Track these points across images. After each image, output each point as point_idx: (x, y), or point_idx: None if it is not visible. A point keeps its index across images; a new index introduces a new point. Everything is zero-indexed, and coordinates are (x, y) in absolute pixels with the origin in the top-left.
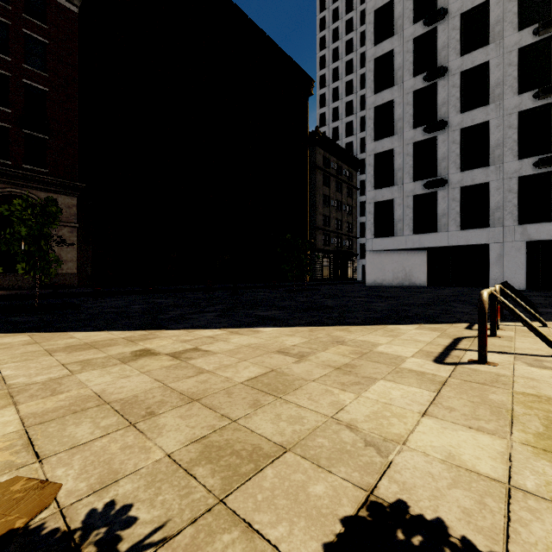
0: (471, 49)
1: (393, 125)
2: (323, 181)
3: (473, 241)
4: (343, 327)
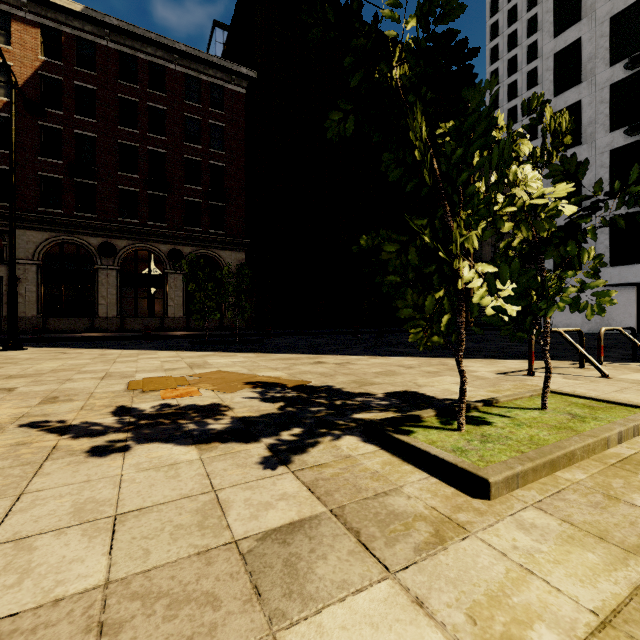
0: None
1: (581, 131)
2: None
3: None
4: None
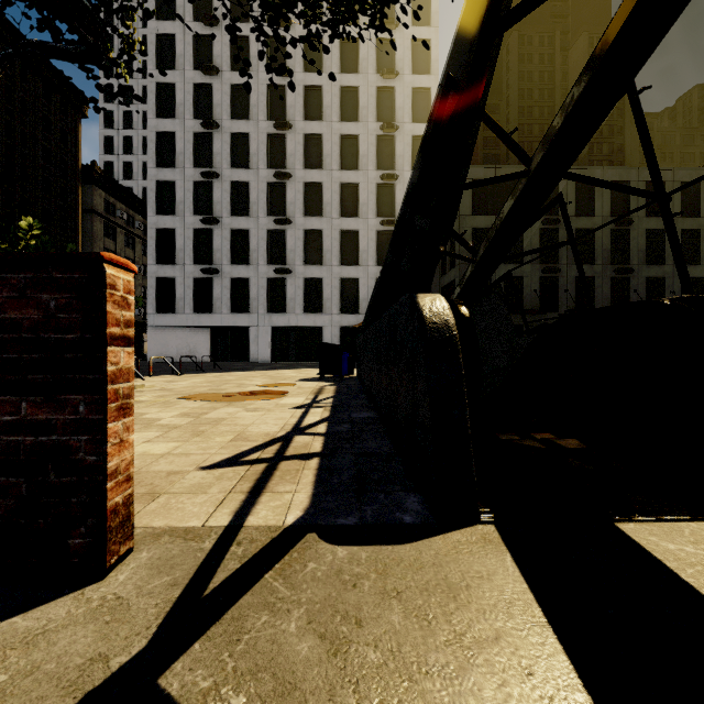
0: (239, 166)
1: (176, 205)
2: (105, 231)
3: (240, 324)
4: None
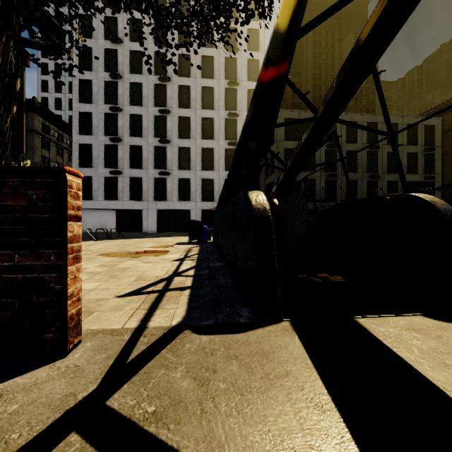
0: (135, 104)
1: (92, 128)
2: (42, 144)
3: (136, 207)
4: None
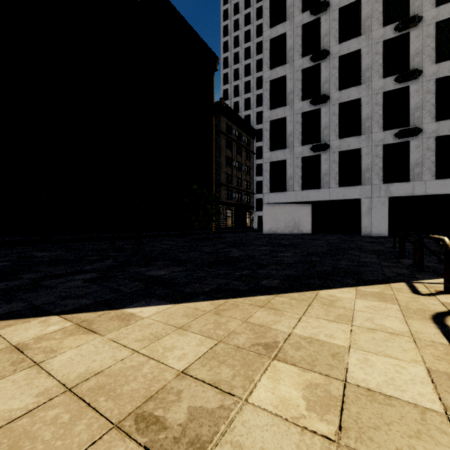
0: (347, 38)
1: (285, 97)
2: (226, 145)
3: (349, 197)
4: (263, 298)
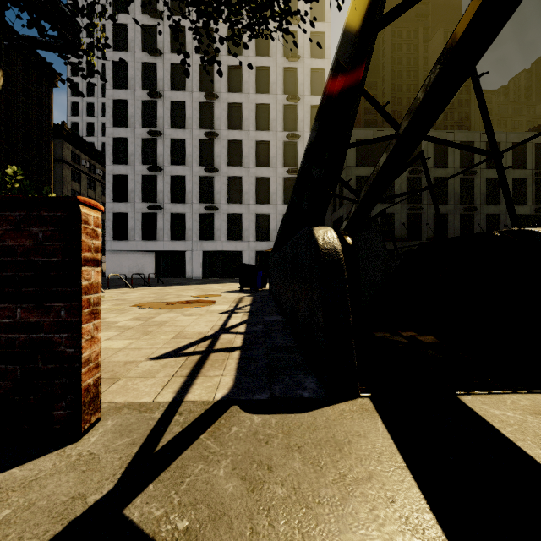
0: (177, 126)
1: (128, 157)
2: (72, 176)
3: (178, 249)
4: None
